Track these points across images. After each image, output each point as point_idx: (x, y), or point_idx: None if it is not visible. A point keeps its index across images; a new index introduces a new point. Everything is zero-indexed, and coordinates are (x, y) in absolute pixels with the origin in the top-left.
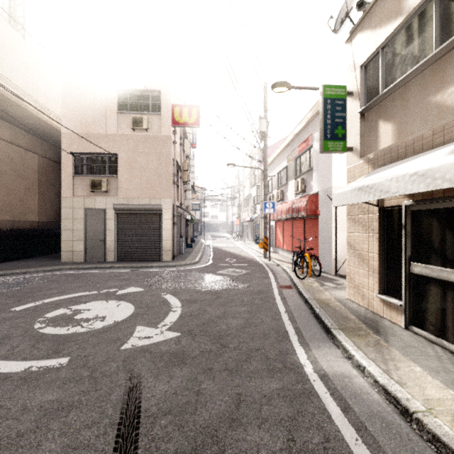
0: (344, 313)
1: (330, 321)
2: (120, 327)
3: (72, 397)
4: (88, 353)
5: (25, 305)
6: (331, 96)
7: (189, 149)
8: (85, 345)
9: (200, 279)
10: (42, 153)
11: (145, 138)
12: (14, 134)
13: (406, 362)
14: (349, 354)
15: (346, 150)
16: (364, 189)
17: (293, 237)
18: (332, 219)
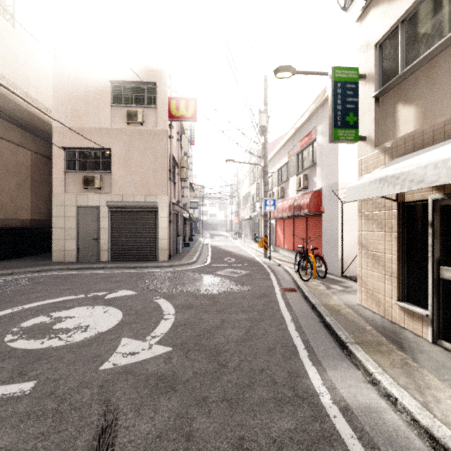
0: (358, 323)
1: (345, 333)
2: (103, 339)
3: (26, 443)
4: (59, 375)
5: (1, 311)
6: (342, 79)
7: (187, 146)
8: (58, 364)
9: (197, 280)
10: (35, 149)
11: (140, 132)
12: (5, 129)
13: (446, 391)
14: (373, 378)
15: (358, 139)
16: (387, 179)
17: (295, 236)
18: (338, 217)
